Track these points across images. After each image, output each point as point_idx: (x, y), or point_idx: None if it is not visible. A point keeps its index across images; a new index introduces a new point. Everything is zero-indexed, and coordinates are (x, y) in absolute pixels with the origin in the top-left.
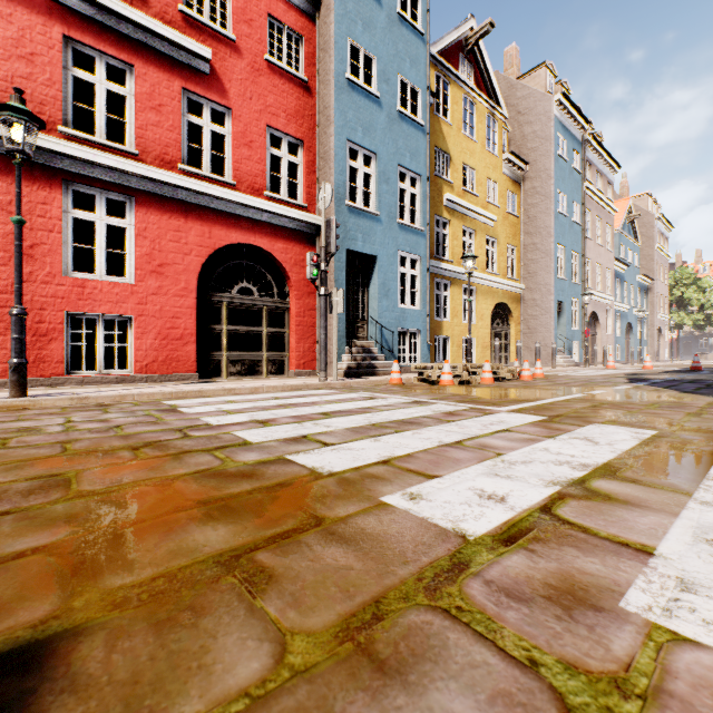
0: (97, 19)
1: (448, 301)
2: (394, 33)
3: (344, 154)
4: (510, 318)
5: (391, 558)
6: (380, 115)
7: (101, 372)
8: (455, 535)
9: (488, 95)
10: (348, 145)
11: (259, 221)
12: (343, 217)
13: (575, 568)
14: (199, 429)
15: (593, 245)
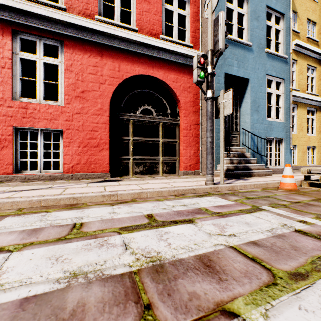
0: None
1: (295, 119)
2: None
3: None
4: None
5: None
6: None
7: (41, 171)
8: None
9: None
10: None
11: (155, 58)
12: None
13: None
14: None
15: None
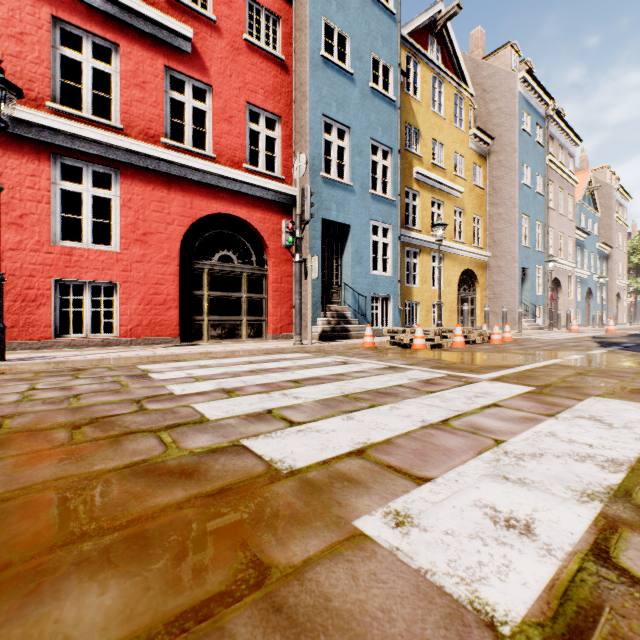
0: (83, 0)
1: (417, 268)
2: (367, 13)
3: (319, 128)
4: (476, 284)
5: None
6: (353, 91)
7: (88, 336)
8: (476, 620)
9: (455, 74)
10: (322, 119)
11: (238, 192)
12: (318, 188)
13: None
14: (159, 400)
15: (555, 215)
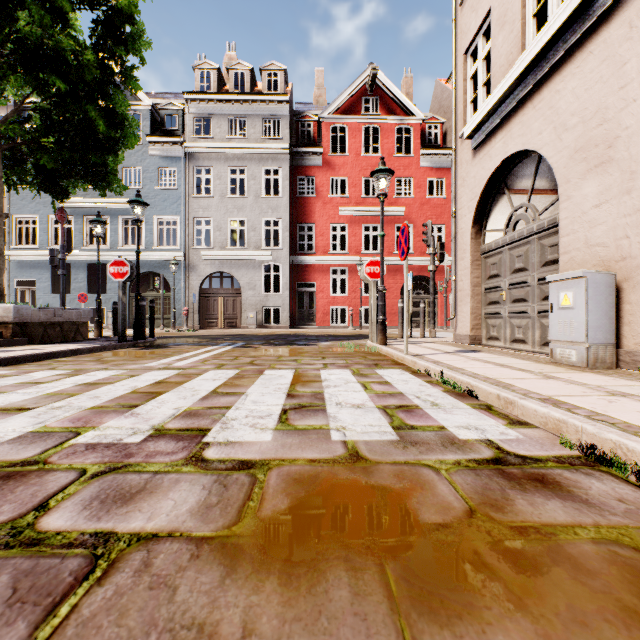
0: (370, 215)
1: None
2: None
3: None
4: None
5: None
6: None
7: None
8: None
9: None
10: None
11: (423, 265)
12: None
13: None
14: None
15: None
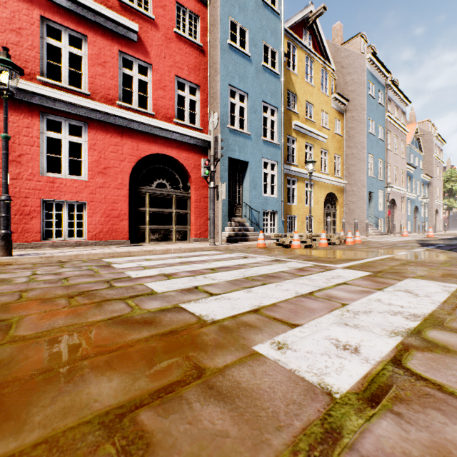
0: (63, 5)
1: (295, 192)
2: (260, 14)
3: (227, 94)
4: (337, 203)
5: (265, 422)
6: (250, 68)
7: (66, 239)
8: (321, 391)
9: (322, 55)
10: (229, 88)
11: (170, 138)
12: (226, 136)
13: (449, 441)
14: (122, 281)
15: (392, 154)
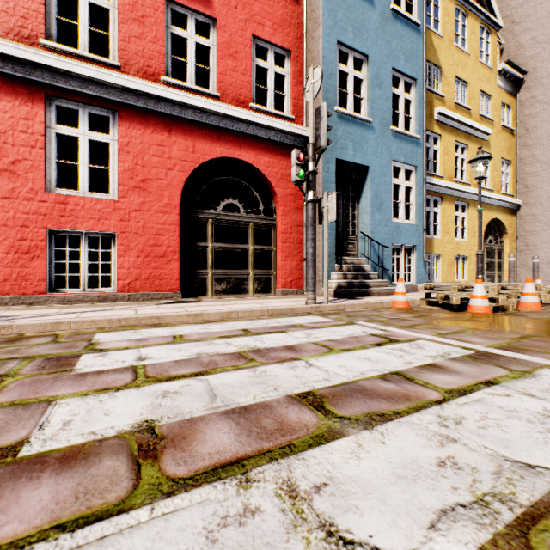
0: None
1: (438, 218)
2: None
3: (333, 56)
4: (504, 234)
5: None
6: (372, 14)
7: (85, 290)
8: None
9: (480, 6)
10: (337, 48)
11: (243, 134)
12: (332, 125)
13: None
14: None
15: None
